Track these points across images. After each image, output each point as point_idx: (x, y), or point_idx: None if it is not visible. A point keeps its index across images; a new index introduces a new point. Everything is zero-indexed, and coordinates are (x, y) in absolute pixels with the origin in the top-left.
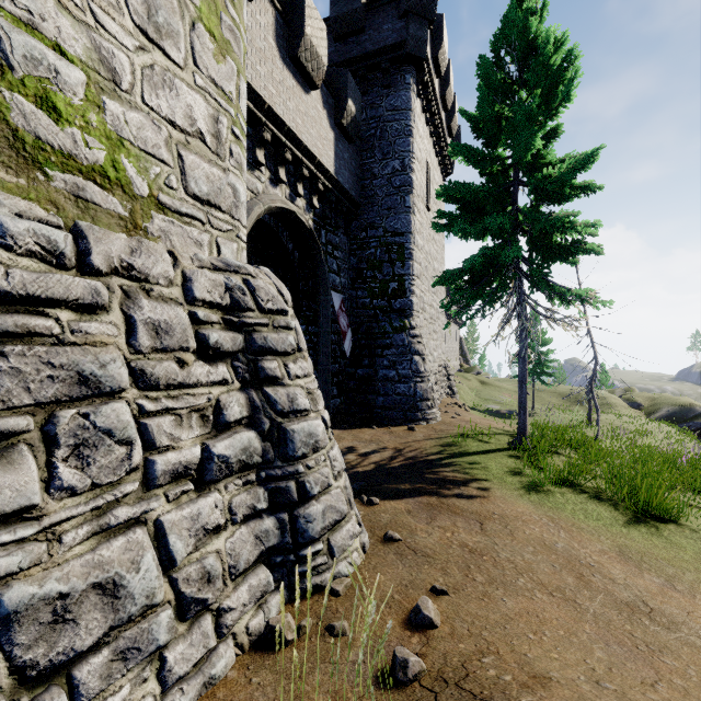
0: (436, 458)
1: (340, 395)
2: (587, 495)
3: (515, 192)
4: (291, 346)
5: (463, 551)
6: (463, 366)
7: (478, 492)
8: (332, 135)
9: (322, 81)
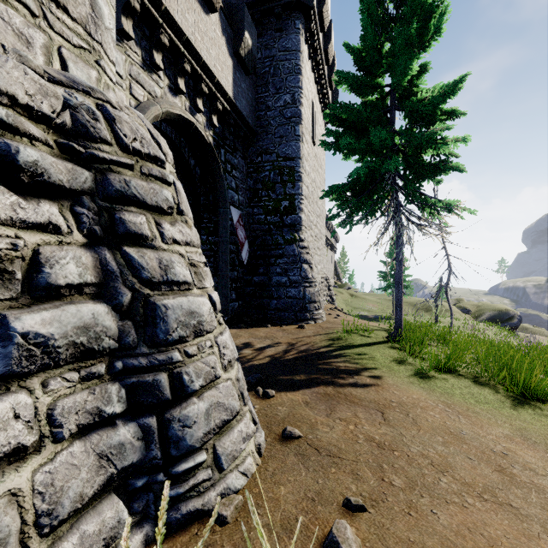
0: (326, 350)
1: (238, 300)
2: (467, 380)
3: (392, 115)
4: (167, 203)
5: (371, 446)
6: (337, 283)
7: (371, 380)
8: (230, 62)
9: (221, 9)
